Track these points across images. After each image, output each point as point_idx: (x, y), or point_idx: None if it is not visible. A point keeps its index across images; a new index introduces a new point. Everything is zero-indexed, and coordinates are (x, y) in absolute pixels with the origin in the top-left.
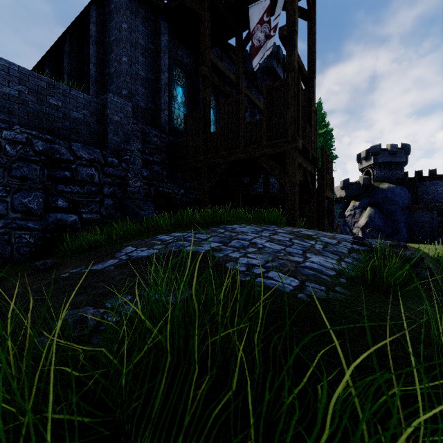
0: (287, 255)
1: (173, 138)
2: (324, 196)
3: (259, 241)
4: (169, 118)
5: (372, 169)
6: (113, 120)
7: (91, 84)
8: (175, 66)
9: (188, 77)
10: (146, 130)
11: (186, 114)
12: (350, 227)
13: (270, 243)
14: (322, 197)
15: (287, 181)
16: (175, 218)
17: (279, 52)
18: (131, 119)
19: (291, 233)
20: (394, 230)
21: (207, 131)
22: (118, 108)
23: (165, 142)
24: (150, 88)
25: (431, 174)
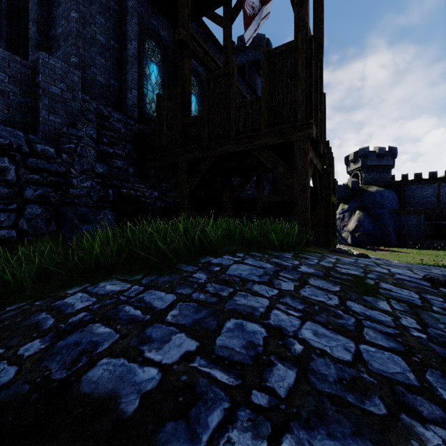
0: (401, 413)
1: (145, 126)
2: (331, 202)
3: (287, 321)
4: (139, 101)
5: (360, 171)
6: (48, 91)
7: (30, 48)
8: (148, 38)
9: (165, 54)
10: (104, 112)
11: (159, 93)
12: (339, 231)
13: (313, 324)
14: (328, 203)
15: (296, 182)
16: (132, 237)
17: (269, 45)
18: (78, 93)
19: (327, 275)
20: (383, 234)
21: (186, 115)
22: (56, 75)
23: (132, 131)
24: (113, 60)
25: (417, 177)
